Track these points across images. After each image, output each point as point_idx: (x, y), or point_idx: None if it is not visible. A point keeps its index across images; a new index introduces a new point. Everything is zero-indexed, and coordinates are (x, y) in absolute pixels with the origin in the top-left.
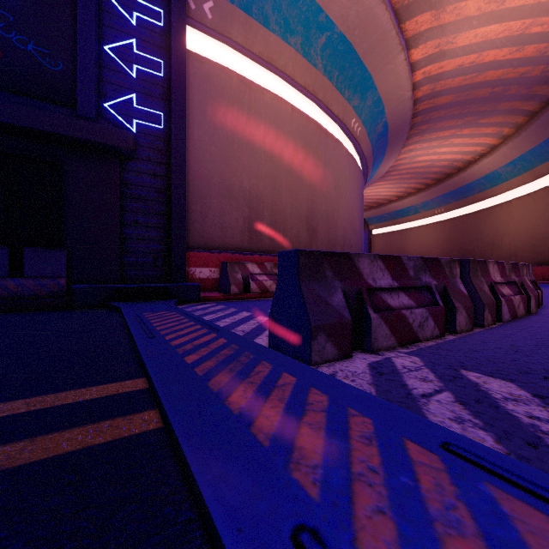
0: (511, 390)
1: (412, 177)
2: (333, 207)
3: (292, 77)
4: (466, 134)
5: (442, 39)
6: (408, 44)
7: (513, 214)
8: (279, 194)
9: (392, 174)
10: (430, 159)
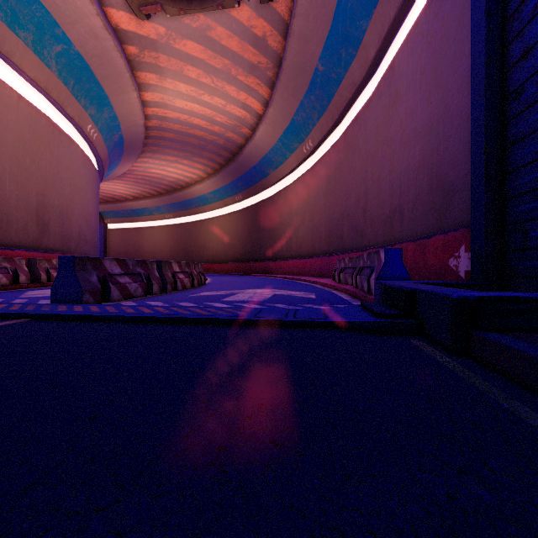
0: (158, 303)
1: (147, 183)
2: (67, 203)
3: (20, 67)
4: (185, 163)
5: (165, 95)
6: (140, 87)
7: (215, 227)
8: (1, 183)
9: (128, 176)
10: (161, 173)
